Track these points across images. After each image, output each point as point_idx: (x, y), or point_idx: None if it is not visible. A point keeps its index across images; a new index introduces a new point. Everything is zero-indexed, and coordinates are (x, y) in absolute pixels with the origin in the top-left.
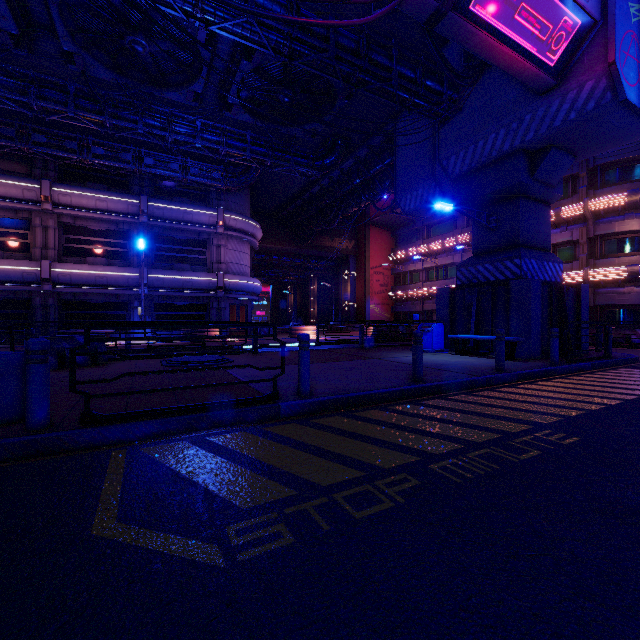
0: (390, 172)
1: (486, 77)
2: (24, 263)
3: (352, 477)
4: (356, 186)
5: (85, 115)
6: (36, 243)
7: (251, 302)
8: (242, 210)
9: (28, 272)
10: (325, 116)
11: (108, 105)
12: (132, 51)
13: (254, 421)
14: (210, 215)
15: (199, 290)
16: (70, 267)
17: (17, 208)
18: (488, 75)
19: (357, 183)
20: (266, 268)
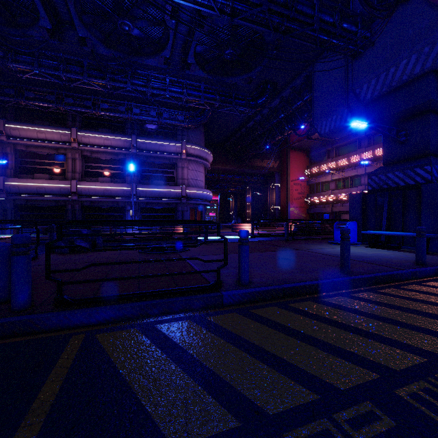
0: (308, 106)
1: (398, 13)
2: (61, 182)
3: (303, 401)
4: (281, 119)
5: (94, 80)
6: (68, 169)
7: (205, 206)
8: (198, 142)
9: (63, 188)
10: (258, 66)
11: (108, 72)
12: (122, 32)
13: (199, 308)
14: (177, 146)
15: (169, 198)
16: (88, 184)
17: (57, 147)
18: (400, 11)
19: (282, 117)
20: (215, 183)
